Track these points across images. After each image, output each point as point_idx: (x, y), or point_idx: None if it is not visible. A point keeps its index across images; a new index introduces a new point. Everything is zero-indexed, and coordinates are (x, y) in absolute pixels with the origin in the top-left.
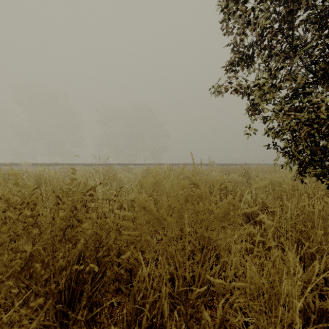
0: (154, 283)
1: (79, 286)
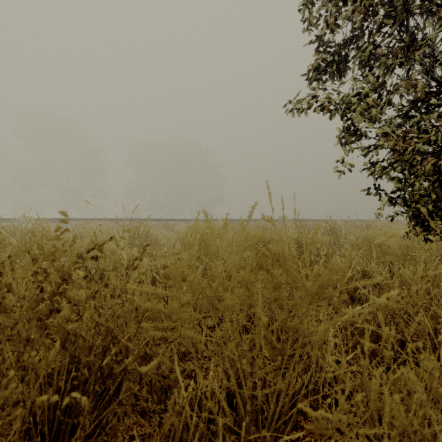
0: (201, 420)
1: (69, 418)
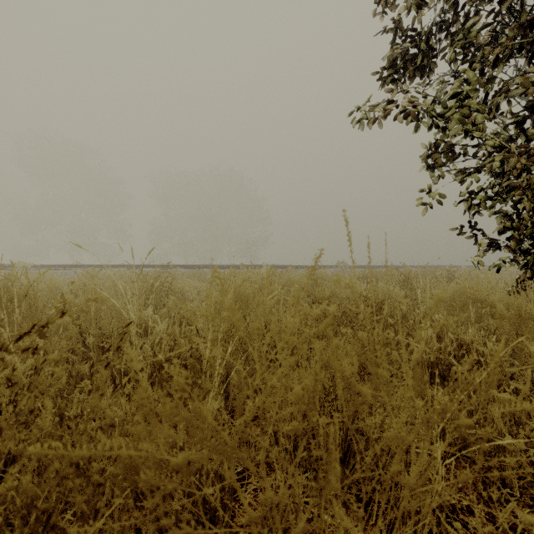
0: None
1: None
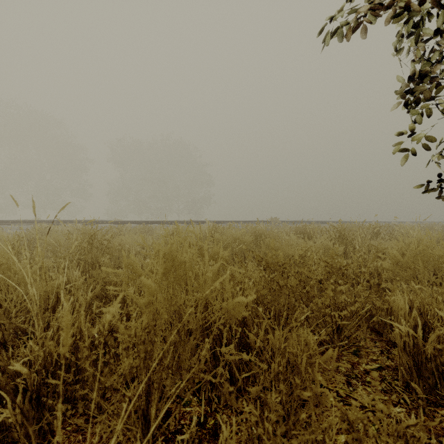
0: None
1: None
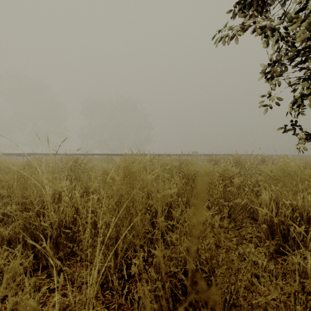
0: None
1: None
